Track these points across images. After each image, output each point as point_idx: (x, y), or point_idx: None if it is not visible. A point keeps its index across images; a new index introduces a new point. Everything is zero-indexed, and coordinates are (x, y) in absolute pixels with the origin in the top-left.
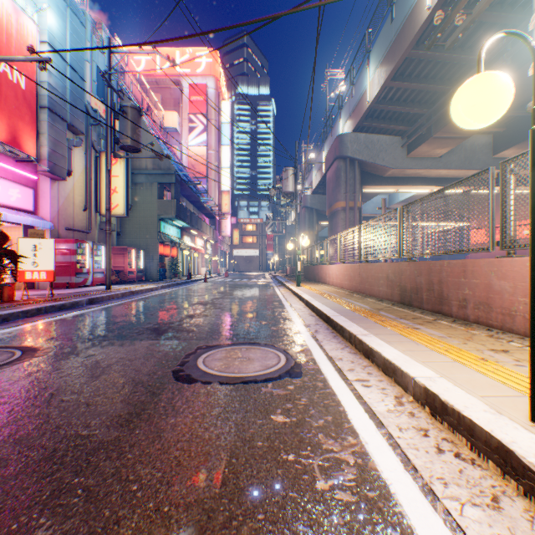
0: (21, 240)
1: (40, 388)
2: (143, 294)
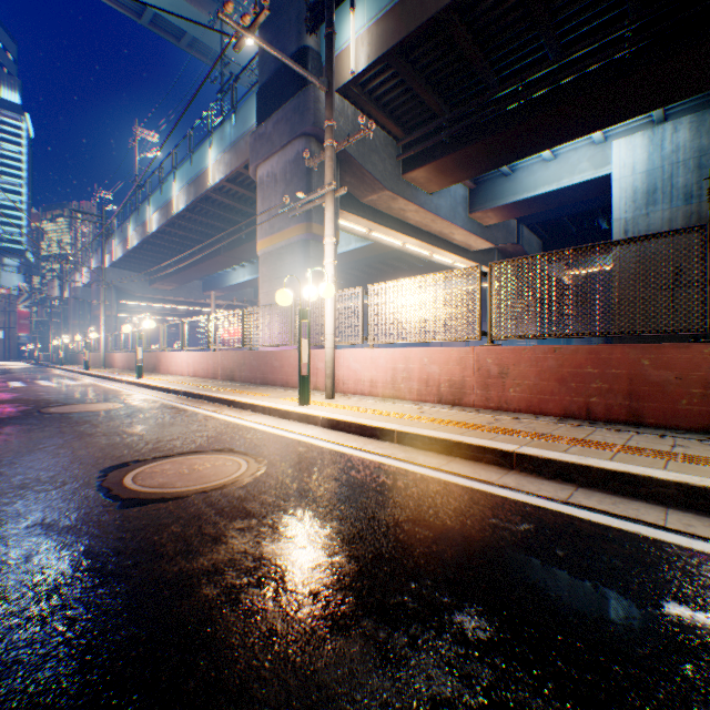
0: None
1: None
2: None
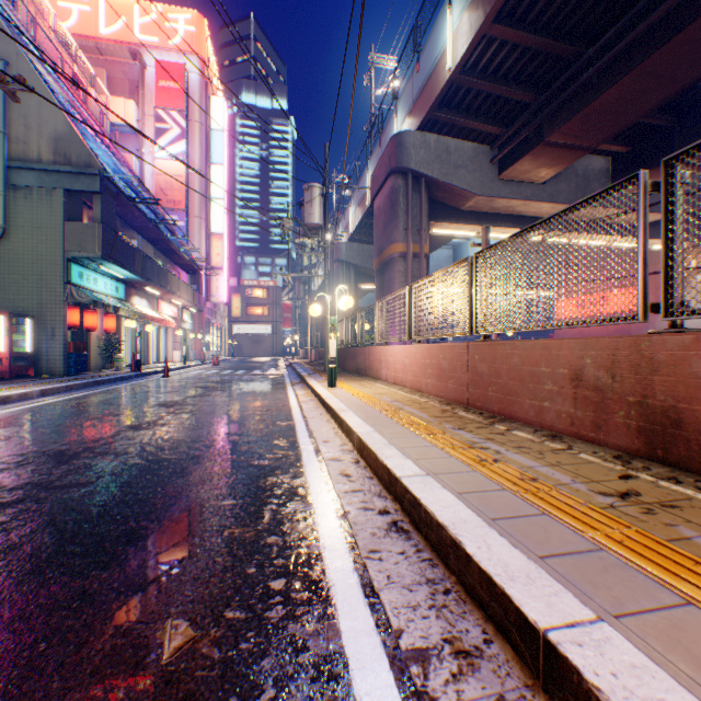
0: None
1: None
2: None
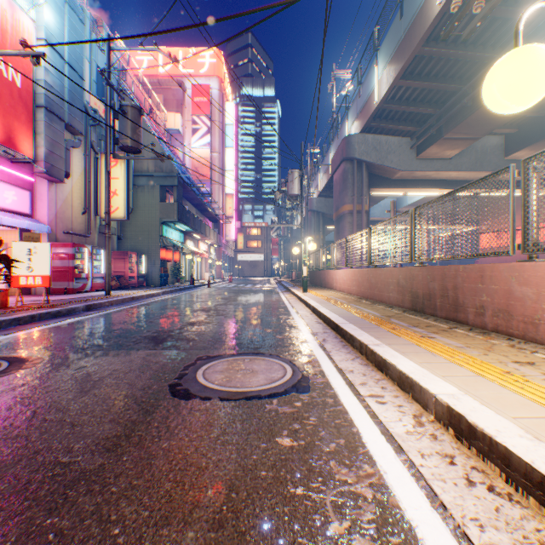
0: (15, 244)
1: (22, 405)
2: (143, 300)
